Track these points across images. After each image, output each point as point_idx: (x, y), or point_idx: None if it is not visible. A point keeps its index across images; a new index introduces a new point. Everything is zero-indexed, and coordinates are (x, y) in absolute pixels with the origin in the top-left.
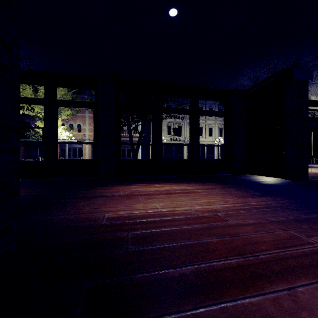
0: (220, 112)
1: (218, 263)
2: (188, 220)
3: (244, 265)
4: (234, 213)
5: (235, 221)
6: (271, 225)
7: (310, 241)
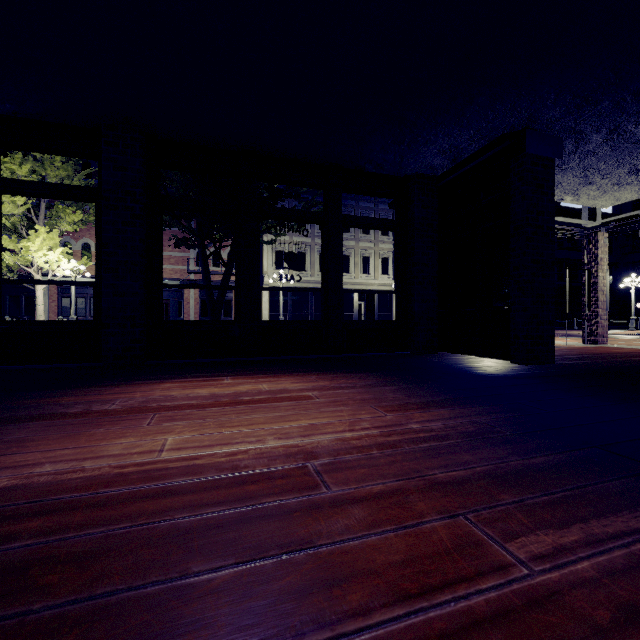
0: (386, 222)
1: None
2: (207, 492)
3: None
4: (351, 459)
5: (338, 487)
6: (424, 497)
7: (503, 557)
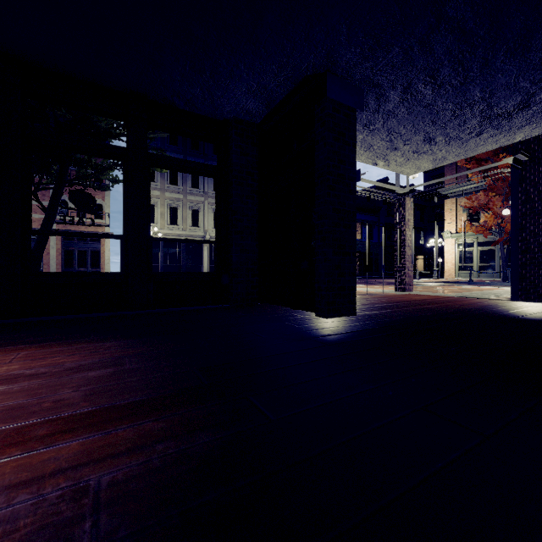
0: (204, 166)
1: None
2: None
3: None
4: None
5: None
6: None
7: None
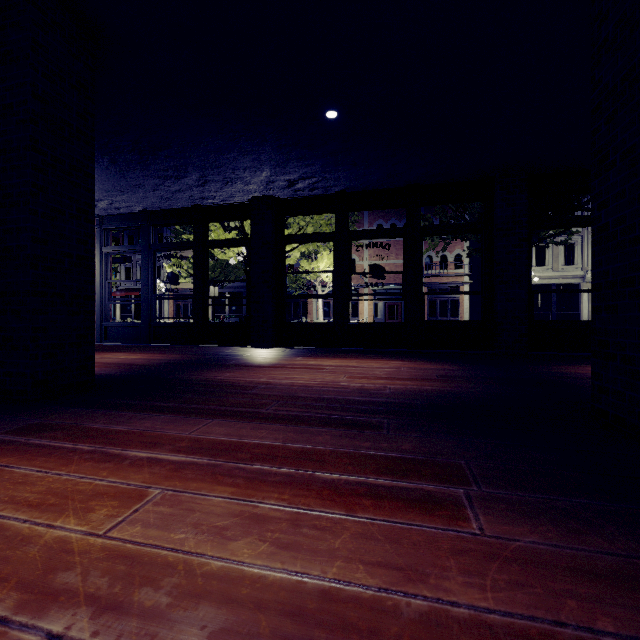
0: None
1: None
2: None
3: None
4: None
5: None
6: None
7: None
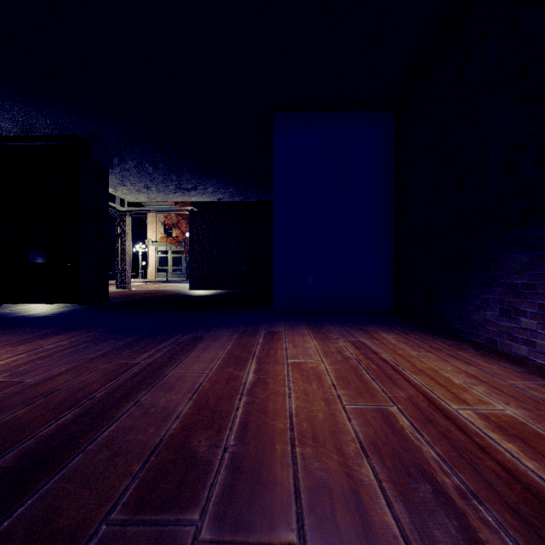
0: None
1: (50, 428)
2: None
3: (85, 412)
4: (27, 368)
5: (38, 377)
6: (92, 363)
7: (136, 362)
